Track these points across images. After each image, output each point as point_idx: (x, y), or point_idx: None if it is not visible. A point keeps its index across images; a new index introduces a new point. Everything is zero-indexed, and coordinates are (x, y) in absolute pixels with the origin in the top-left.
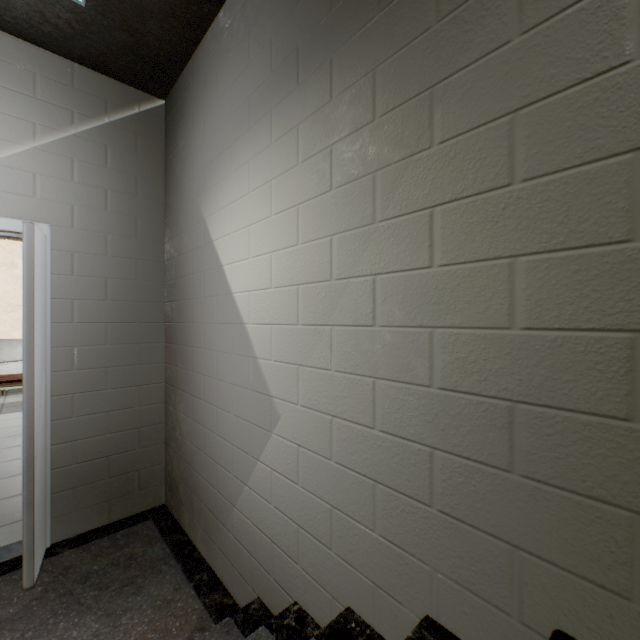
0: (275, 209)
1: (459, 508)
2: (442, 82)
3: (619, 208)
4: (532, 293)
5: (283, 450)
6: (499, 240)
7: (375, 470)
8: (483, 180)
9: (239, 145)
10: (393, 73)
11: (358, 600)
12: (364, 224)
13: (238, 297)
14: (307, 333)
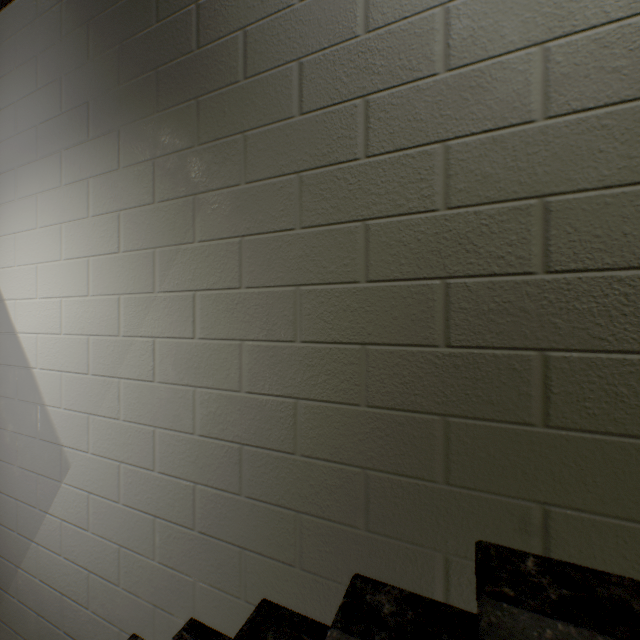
0: (66, 254)
1: (212, 527)
2: (201, 194)
3: (291, 320)
4: (251, 368)
5: (74, 499)
6: (234, 326)
7: (155, 507)
8: (226, 280)
9: (25, 172)
10: (168, 170)
11: (142, 624)
12: (147, 291)
13: (24, 338)
14: (97, 383)
